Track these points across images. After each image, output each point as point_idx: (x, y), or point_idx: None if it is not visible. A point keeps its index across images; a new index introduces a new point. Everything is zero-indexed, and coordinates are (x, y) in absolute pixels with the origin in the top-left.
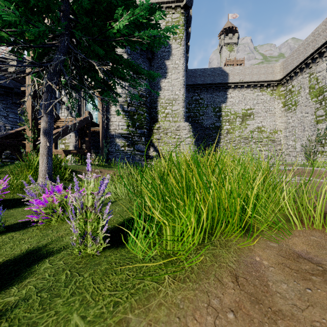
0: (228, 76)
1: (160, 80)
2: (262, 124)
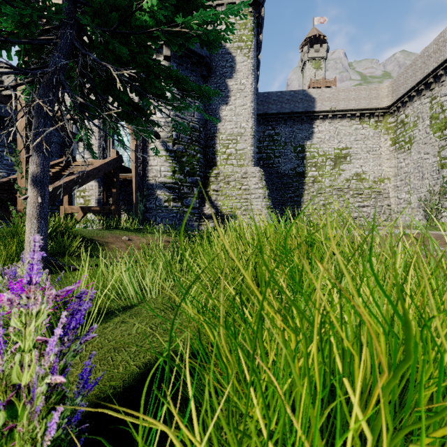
0: (314, 102)
1: (220, 108)
2: (363, 169)
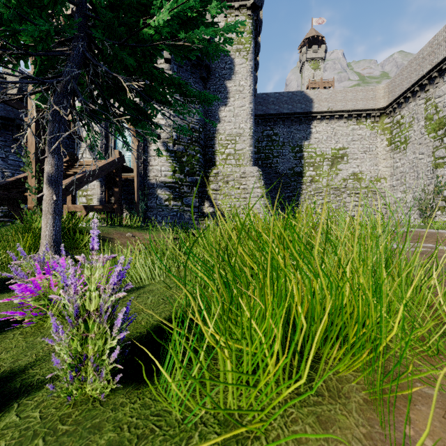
0: (312, 103)
1: (219, 109)
2: (360, 169)
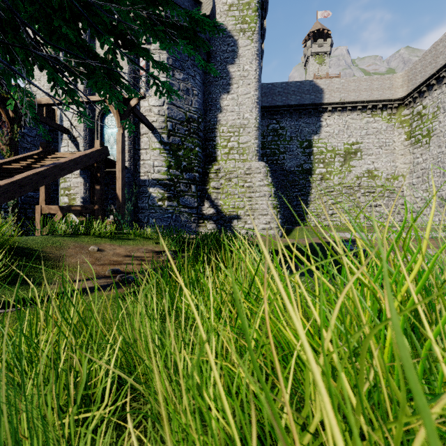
0: (322, 93)
1: (220, 97)
2: (375, 166)
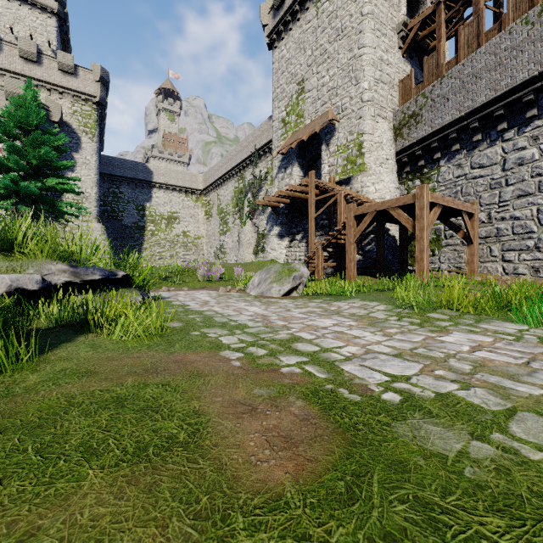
0: (152, 174)
1: (66, 173)
2: (188, 229)
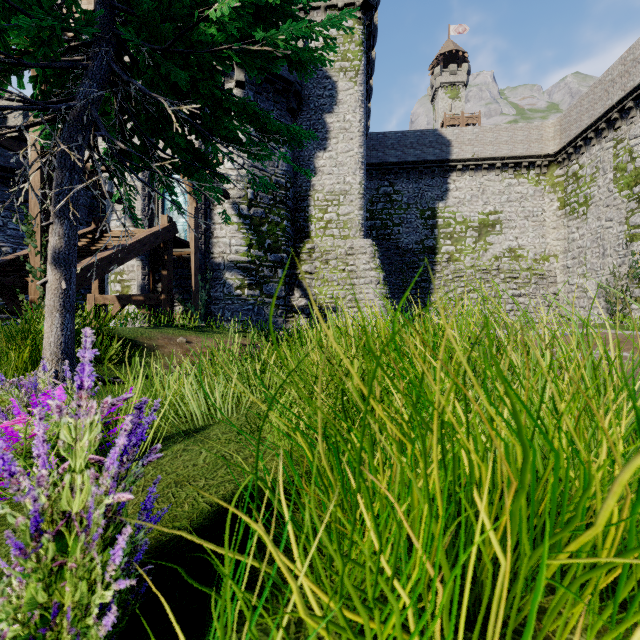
0: (450, 146)
1: (315, 155)
2: (519, 242)
